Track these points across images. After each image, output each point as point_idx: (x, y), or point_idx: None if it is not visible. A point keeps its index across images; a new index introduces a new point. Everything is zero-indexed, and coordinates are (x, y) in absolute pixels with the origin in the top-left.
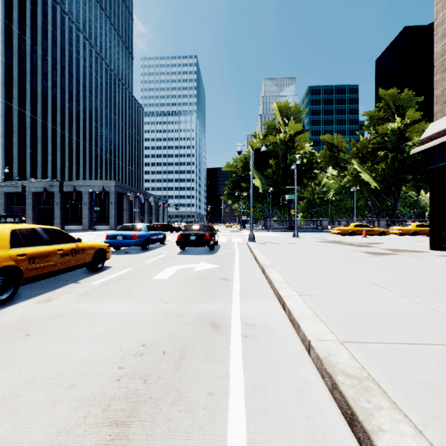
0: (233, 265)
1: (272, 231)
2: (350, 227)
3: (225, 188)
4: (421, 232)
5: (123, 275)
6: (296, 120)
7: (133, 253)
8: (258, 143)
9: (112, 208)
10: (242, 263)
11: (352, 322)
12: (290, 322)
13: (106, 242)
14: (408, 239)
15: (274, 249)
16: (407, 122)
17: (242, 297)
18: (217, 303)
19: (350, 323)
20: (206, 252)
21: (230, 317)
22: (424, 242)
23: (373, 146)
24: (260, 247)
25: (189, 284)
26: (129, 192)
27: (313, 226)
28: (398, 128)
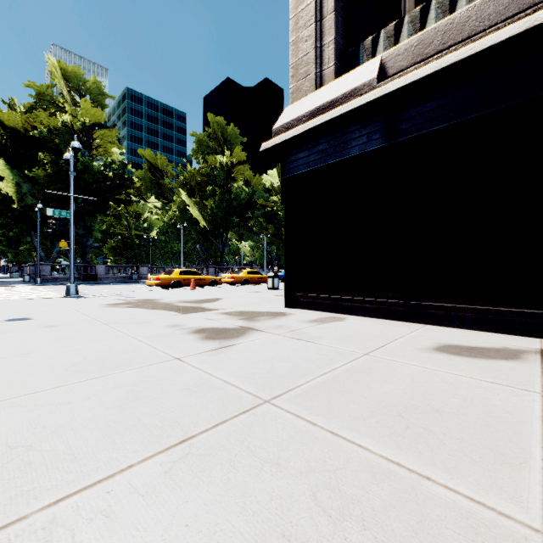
0: None
1: (42, 285)
2: (175, 275)
3: None
4: (252, 280)
5: None
6: (96, 104)
7: None
8: (13, 115)
9: None
10: None
11: None
12: None
13: None
14: (244, 289)
15: None
16: (234, 160)
17: None
18: None
19: None
20: None
21: None
22: (264, 294)
23: (203, 178)
24: None
25: None
26: None
27: (127, 275)
28: (227, 164)
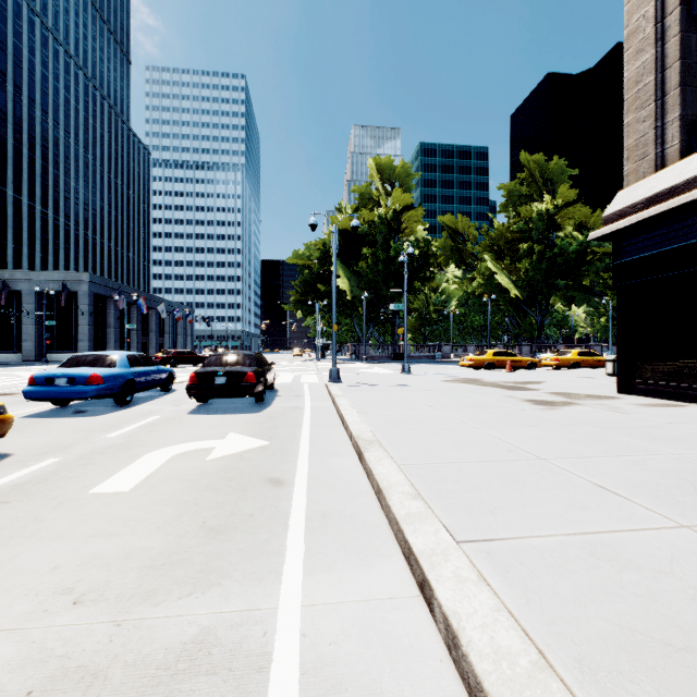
0: (298, 437)
1: (367, 363)
2: (488, 356)
3: (291, 292)
4: (584, 363)
5: (19, 484)
6: (404, 189)
7: (93, 413)
8: (344, 220)
9: (84, 321)
10: (316, 430)
11: (660, 685)
12: (455, 670)
13: (29, 391)
14: (572, 374)
15: (375, 399)
16: (558, 203)
17: (312, 552)
18: (239, 586)
19: (659, 690)
20: (249, 407)
21: (267, 666)
22: (597, 380)
23: (513, 236)
24: (351, 395)
25: (182, 507)
26: (117, 294)
27: (429, 354)
28: (547, 211)
